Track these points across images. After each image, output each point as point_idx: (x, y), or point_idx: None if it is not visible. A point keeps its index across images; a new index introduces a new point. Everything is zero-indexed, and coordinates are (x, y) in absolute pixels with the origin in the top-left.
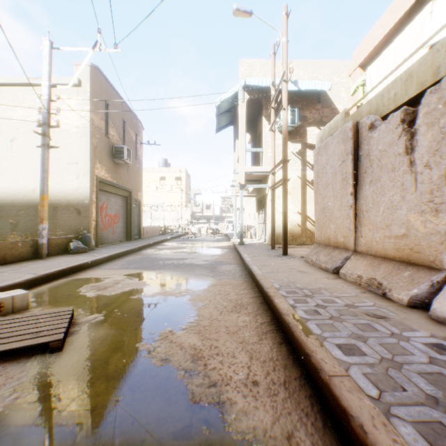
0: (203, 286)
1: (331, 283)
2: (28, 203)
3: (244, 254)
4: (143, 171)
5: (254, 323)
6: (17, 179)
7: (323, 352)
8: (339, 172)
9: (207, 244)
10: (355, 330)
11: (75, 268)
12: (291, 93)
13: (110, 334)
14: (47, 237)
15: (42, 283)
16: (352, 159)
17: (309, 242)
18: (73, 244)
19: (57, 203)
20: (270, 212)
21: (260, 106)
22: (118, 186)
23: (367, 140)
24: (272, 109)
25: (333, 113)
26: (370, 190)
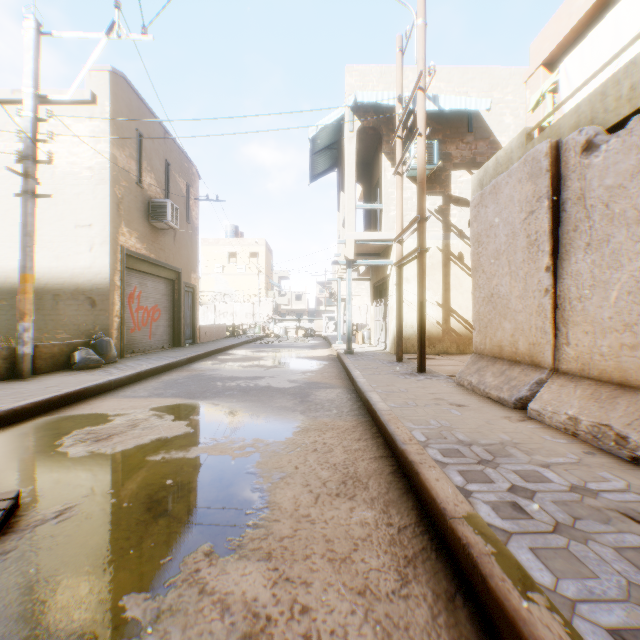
0: (286, 432)
1: (518, 430)
2: (13, 289)
3: (354, 371)
4: (202, 243)
5: (385, 528)
6: None
7: None
8: (522, 232)
9: (296, 352)
10: (629, 572)
11: (71, 397)
12: (427, 117)
13: (75, 561)
14: (31, 343)
15: (2, 427)
16: (549, 207)
17: (454, 350)
18: (79, 355)
19: (58, 288)
20: (394, 303)
21: (378, 140)
22: (159, 263)
23: (579, 171)
24: (398, 140)
25: (492, 148)
26: (586, 261)
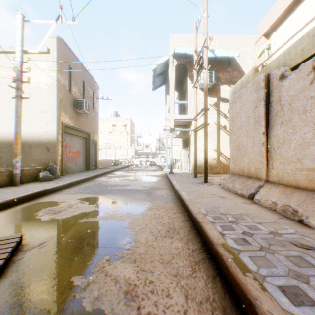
0: (141, 209)
1: (249, 208)
2: (10, 142)
3: (174, 182)
4: (100, 120)
5: (186, 250)
6: (1, 124)
7: (268, 300)
8: (252, 116)
9: (145, 173)
10: (290, 265)
11: (39, 193)
12: (209, 59)
13: (49, 263)
14: (20, 168)
15: (9, 207)
16: (264, 104)
17: (222, 172)
18: (42, 174)
19: (31, 142)
20: (193, 149)
21: (185, 70)
22: (79, 130)
23: (278, 88)
24: (195, 71)
25: (240, 74)
26: (281, 130)
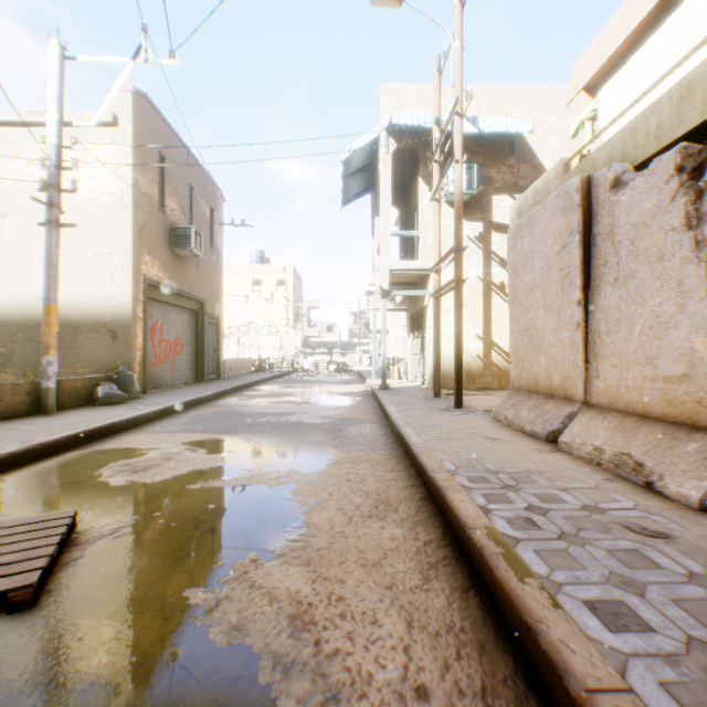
0: (319, 464)
1: (546, 460)
2: (31, 321)
3: (389, 406)
4: (225, 270)
5: (413, 542)
6: (12, 281)
7: (562, 623)
8: (556, 265)
9: (327, 388)
10: (614, 566)
11: (100, 431)
12: (467, 138)
13: (137, 566)
14: (55, 377)
15: (38, 460)
16: (581, 241)
17: (495, 386)
18: (102, 390)
19: (78, 320)
20: (432, 335)
21: (415, 162)
22: (182, 293)
23: (608, 207)
24: (435, 164)
25: (536, 172)
26: (614, 296)
